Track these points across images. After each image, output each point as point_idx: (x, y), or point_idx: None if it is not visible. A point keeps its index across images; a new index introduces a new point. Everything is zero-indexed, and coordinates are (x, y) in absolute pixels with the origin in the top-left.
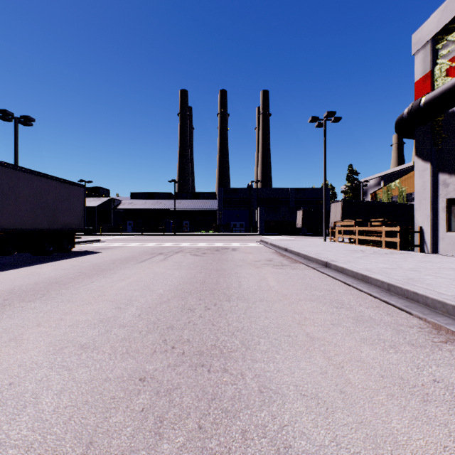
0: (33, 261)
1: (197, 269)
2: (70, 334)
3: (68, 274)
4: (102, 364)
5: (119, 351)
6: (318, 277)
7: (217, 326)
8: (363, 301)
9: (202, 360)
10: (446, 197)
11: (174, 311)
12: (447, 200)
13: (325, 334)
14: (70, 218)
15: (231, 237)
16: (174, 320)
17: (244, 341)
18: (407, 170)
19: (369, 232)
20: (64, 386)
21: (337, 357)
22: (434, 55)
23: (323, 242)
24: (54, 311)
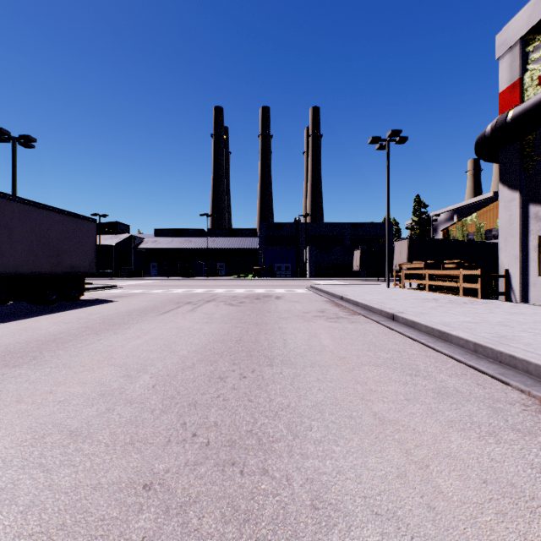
0: (31, 312)
1: (232, 323)
2: (59, 414)
3: (71, 329)
4: (95, 461)
5: (121, 441)
6: (383, 333)
7: (255, 403)
8: (444, 366)
9: (234, 454)
10: (539, 233)
11: (200, 380)
12: (540, 237)
13: (399, 414)
14: (78, 259)
15: (275, 283)
16: (199, 394)
17: (290, 425)
18: (485, 202)
19: (442, 277)
20: (35, 498)
21: (418, 450)
22: (523, 60)
23: (386, 288)
24: (43, 380)
